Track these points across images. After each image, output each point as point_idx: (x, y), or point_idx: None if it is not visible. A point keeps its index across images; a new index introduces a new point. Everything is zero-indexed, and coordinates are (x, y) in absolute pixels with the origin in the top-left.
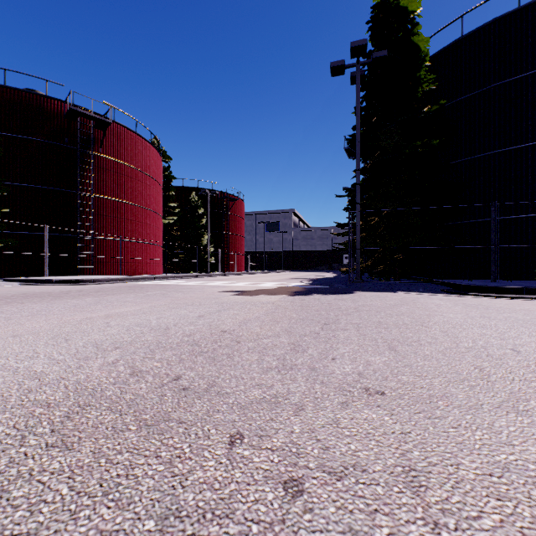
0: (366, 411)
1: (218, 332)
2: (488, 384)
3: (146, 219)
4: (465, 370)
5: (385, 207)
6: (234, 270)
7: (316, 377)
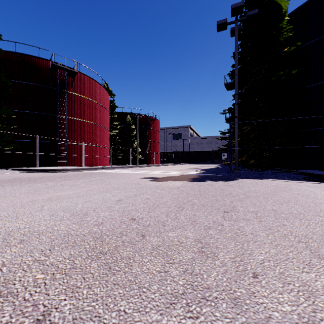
0: None
1: (127, 221)
2: None
3: (99, 132)
4: None
5: (256, 119)
6: (153, 163)
7: None
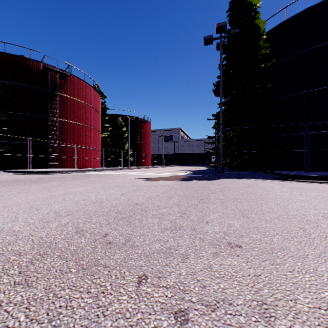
0: (230, 259)
1: (133, 205)
2: (310, 240)
3: (91, 134)
4: (293, 230)
5: (238, 126)
6: (144, 165)
7: (196, 235)
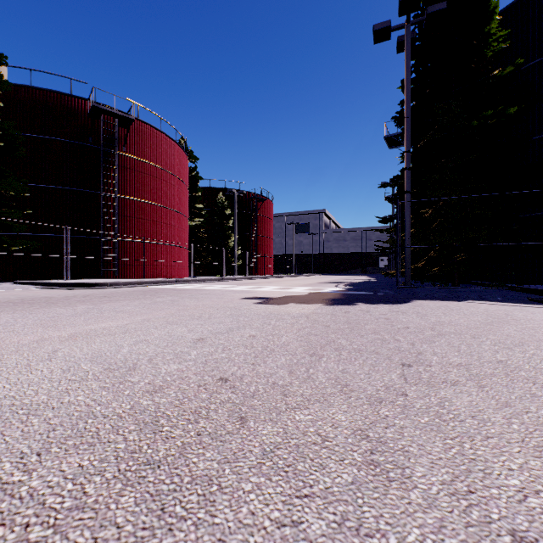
0: None
1: (211, 383)
2: None
3: (171, 221)
4: None
5: (443, 195)
6: (262, 273)
7: None
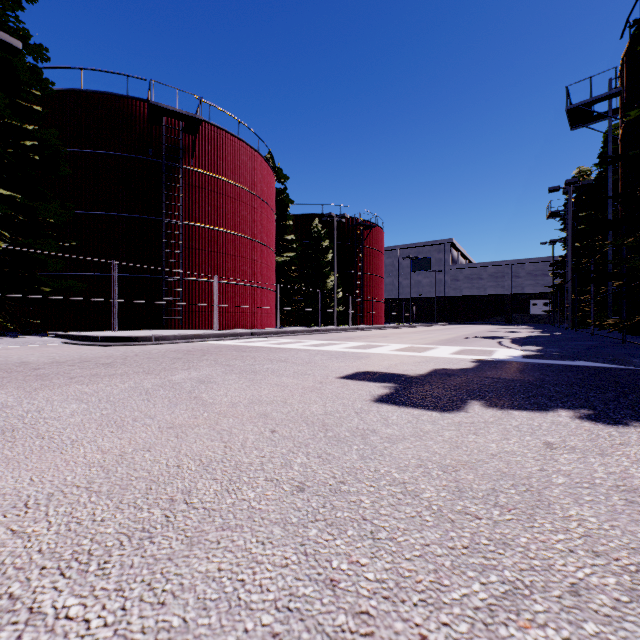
0: None
1: None
2: None
3: (252, 254)
4: None
5: None
6: (369, 322)
7: None
